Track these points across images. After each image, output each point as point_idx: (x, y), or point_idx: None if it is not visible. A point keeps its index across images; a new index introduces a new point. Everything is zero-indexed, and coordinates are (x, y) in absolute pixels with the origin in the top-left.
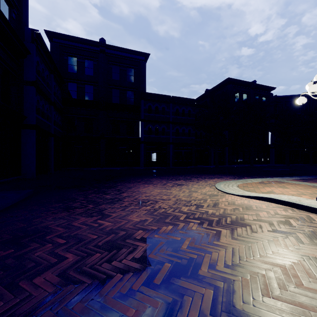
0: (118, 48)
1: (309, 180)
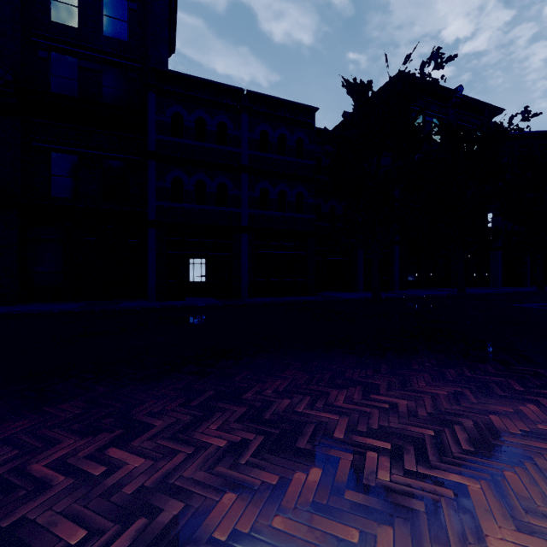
0: None
1: None
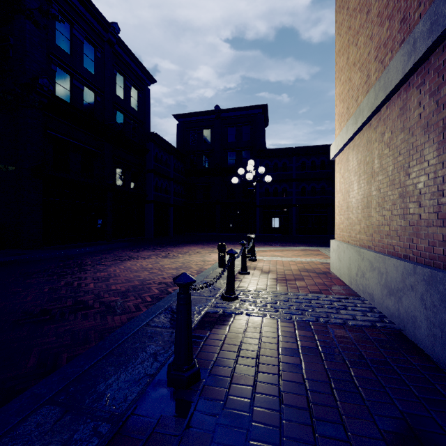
0: (233, 109)
1: None
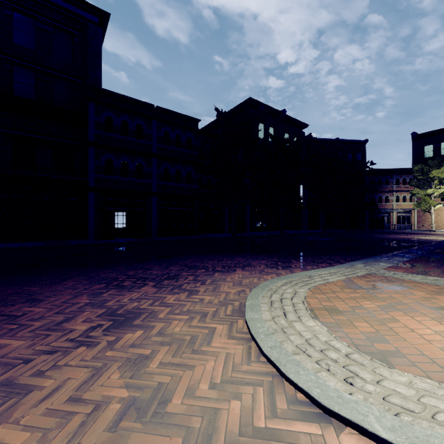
0: None
1: (414, 265)
